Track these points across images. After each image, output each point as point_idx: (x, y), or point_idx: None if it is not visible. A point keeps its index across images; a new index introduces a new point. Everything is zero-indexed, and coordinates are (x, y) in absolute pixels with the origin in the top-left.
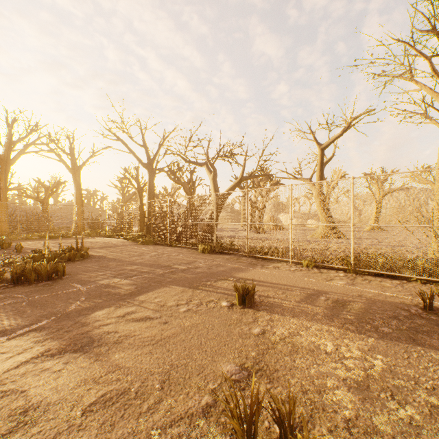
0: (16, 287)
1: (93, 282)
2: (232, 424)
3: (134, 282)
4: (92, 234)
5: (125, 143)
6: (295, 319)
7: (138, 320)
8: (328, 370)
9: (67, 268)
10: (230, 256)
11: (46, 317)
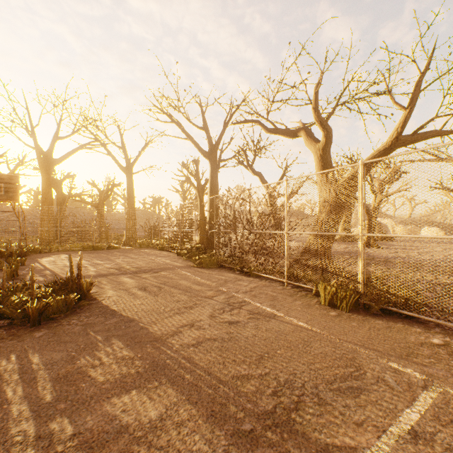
0: None
1: None
2: None
3: None
4: (143, 244)
5: (181, 125)
6: None
7: None
8: None
9: None
10: (433, 333)
11: None
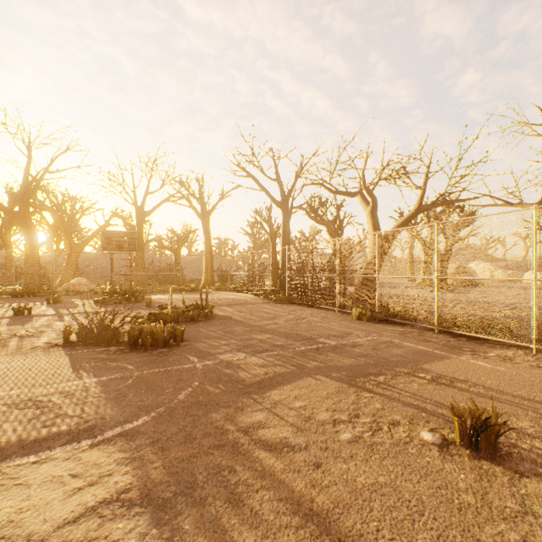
0: (131, 352)
1: (213, 355)
2: None
3: (263, 363)
4: (221, 287)
5: (256, 179)
6: None
7: (269, 447)
8: None
9: (188, 331)
10: (404, 328)
11: (145, 410)
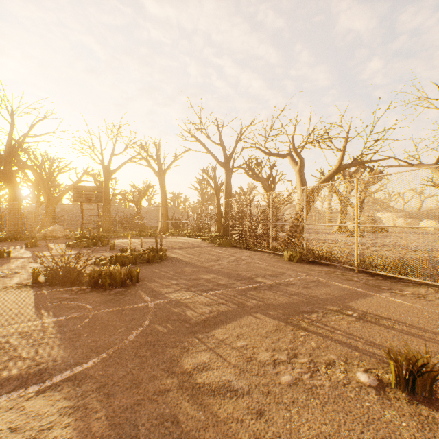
0: (91, 292)
1: (164, 294)
2: None
3: (208, 302)
4: (174, 233)
5: (203, 143)
6: None
7: (212, 392)
8: None
9: (144, 271)
10: (328, 268)
11: (96, 351)
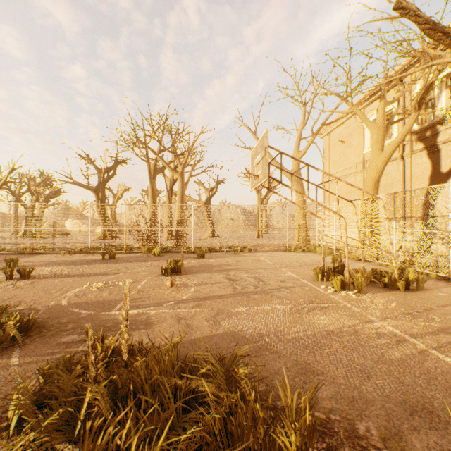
0: None
1: None
2: (6, 275)
3: None
4: None
5: None
6: (40, 267)
7: None
8: (45, 271)
9: None
10: None
11: None
